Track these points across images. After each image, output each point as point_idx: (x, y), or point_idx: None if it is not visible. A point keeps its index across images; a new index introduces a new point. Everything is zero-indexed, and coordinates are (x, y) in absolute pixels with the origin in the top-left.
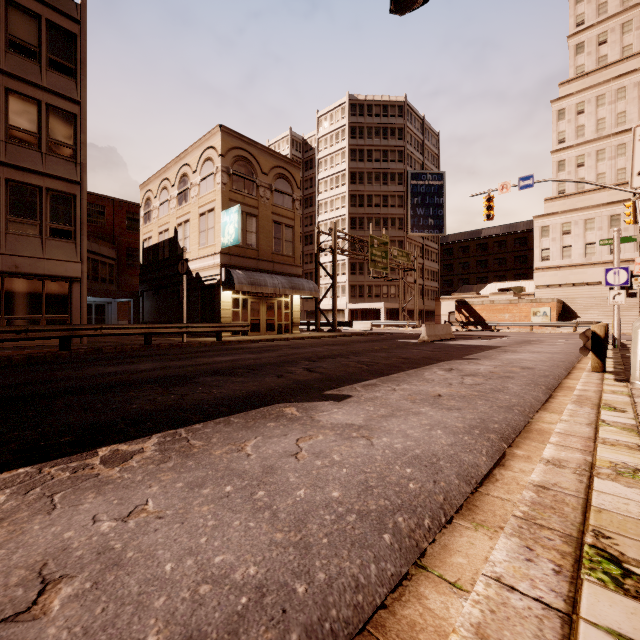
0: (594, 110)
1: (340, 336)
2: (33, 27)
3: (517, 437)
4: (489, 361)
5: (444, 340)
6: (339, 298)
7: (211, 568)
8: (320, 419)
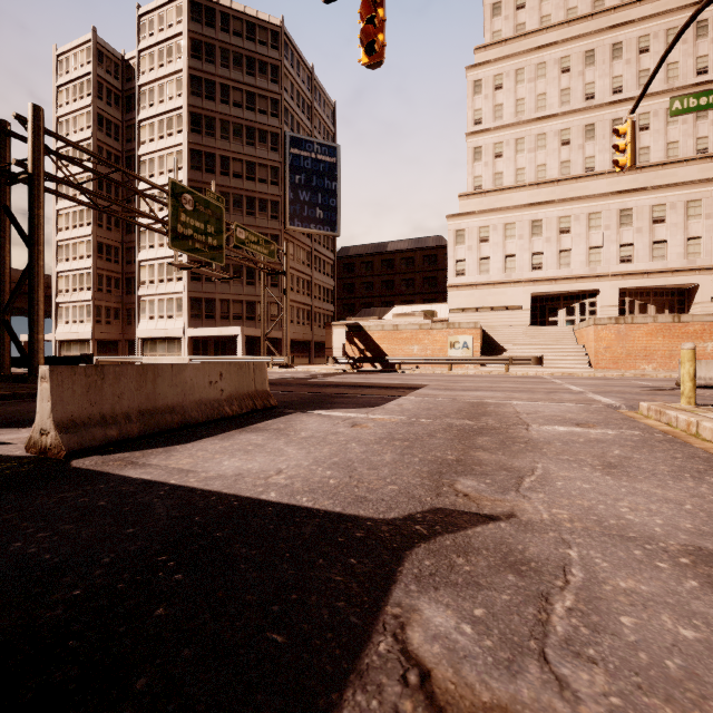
0: (513, 87)
1: None
2: None
3: None
4: None
5: (215, 422)
6: (173, 319)
7: None
8: None
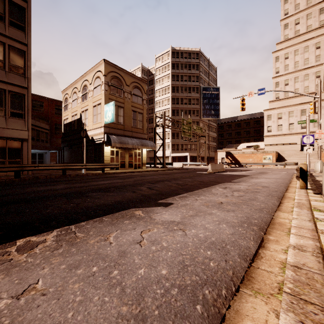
0: (293, 57)
1: (167, 170)
2: (1, 3)
3: (268, 228)
4: (245, 183)
5: (220, 172)
6: (166, 150)
7: None
8: (155, 218)
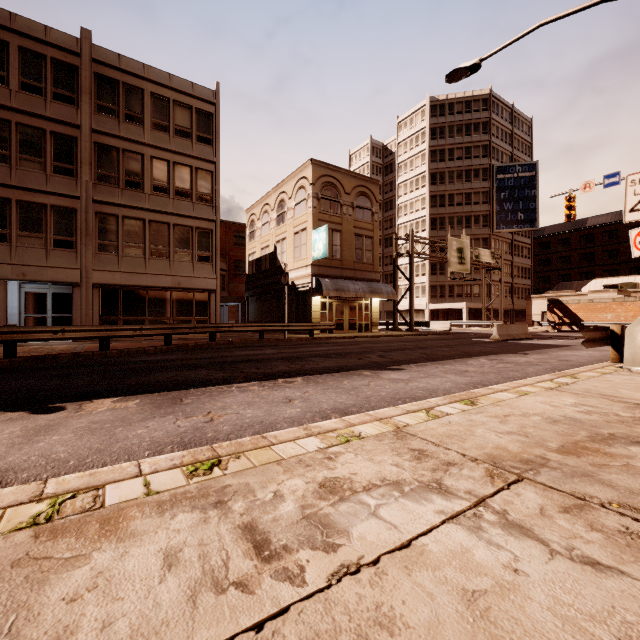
0: None
1: (416, 335)
2: (188, 116)
3: None
4: (538, 355)
5: (518, 340)
6: (419, 298)
7: (338, 401)
8: (383, 376)
